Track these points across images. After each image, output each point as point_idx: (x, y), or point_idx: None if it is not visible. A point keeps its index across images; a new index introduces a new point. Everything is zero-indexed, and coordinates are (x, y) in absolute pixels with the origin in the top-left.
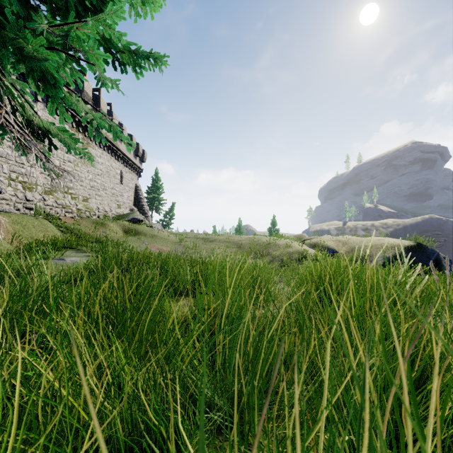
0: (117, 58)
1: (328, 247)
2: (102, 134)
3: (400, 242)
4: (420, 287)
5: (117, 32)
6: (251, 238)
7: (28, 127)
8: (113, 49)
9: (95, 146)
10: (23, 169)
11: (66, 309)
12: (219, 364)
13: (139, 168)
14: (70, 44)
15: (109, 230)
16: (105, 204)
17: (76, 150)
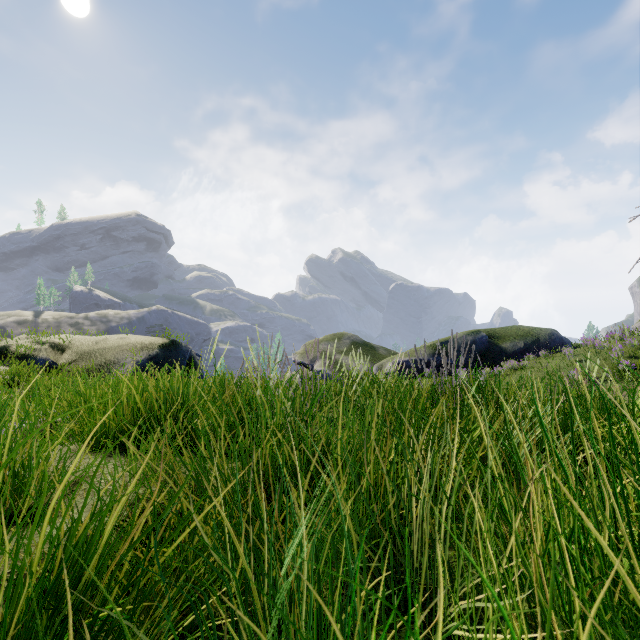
0: None
1: (35, 356)
2: None
3: (152, 340)
4: (293, 386)
5: None
6: None
7: None
8: None
9: None
10: None
11: None
12: None
13: None
14: None
15: None
16: None
17: None
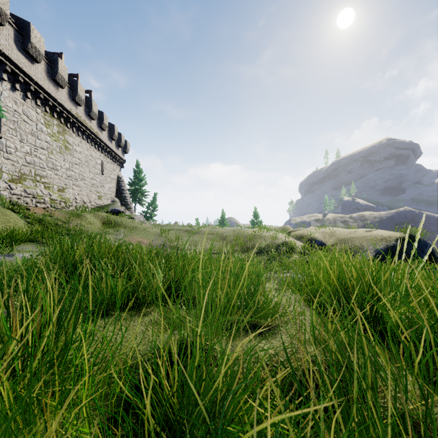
0: None
1: (315, 239)
2: None
3: (390, 233)
4: None
5: None
6: (236, 230)
7: None
8: None
9: (73, 133)
10: None
11: None
12: None
13: (121, 158)
14: None
15: (85, 221)
16: (83, 194)
17: None
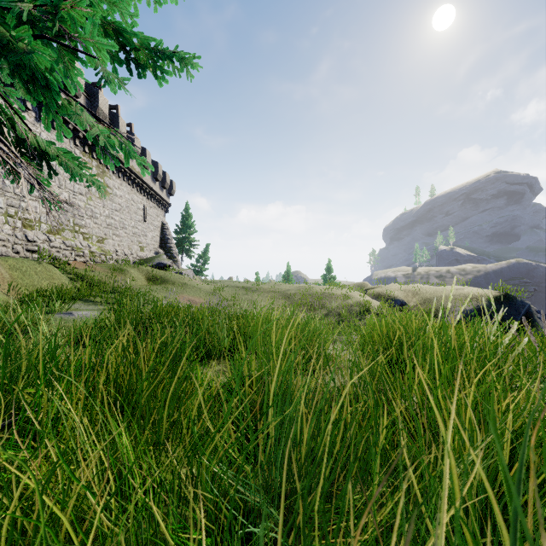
0: (132, 58)
1: (395, 298)
2: (112, 154)
3: (483, 292)
4: (519, 351)
5: (125, 12)
6: (302, 287)
7: (20, 147)
8: (127, 45)
9: (113, 175)
10: (23, 203)
11: (59, 383)
12: (261, 457)
13: (166, 202)
14: (62, 28)
15: (129, 277)
16: (124, 245)
17: (82, 177)
